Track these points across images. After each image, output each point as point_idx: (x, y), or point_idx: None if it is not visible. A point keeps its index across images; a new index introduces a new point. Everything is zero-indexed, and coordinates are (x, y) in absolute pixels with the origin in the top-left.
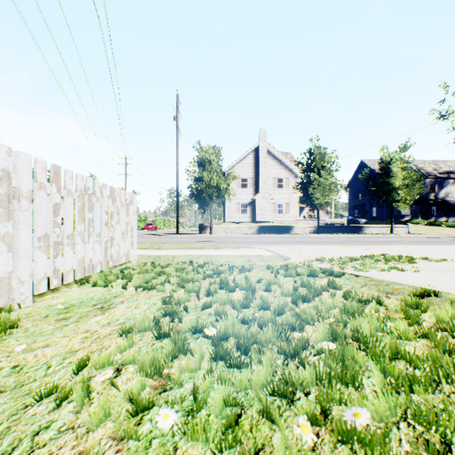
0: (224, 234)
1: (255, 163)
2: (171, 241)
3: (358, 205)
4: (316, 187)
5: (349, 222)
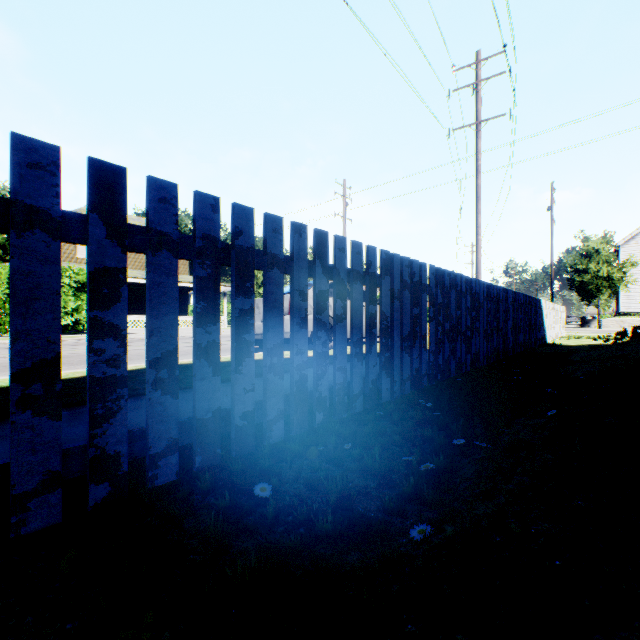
0: (617, 329)
1: None
2: None
3: None
4: None
5: None
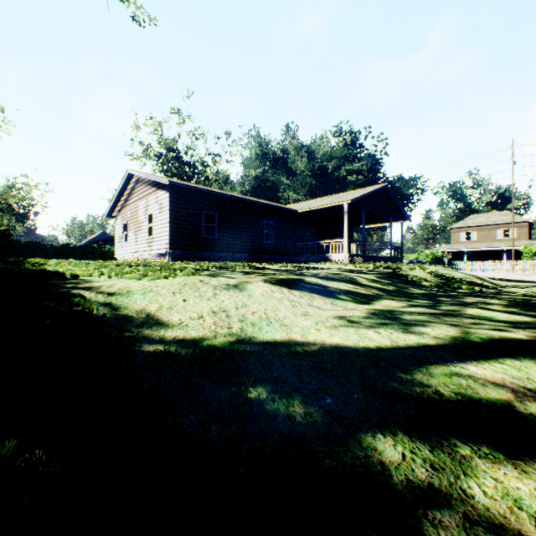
0: None
1: None
2: None
3: None
4: None
5: None
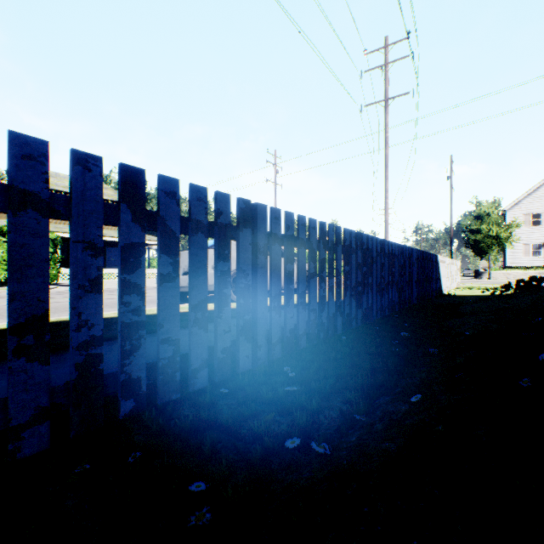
0: (504, 280)
1: None
2: None
3: None
4: None
5: None
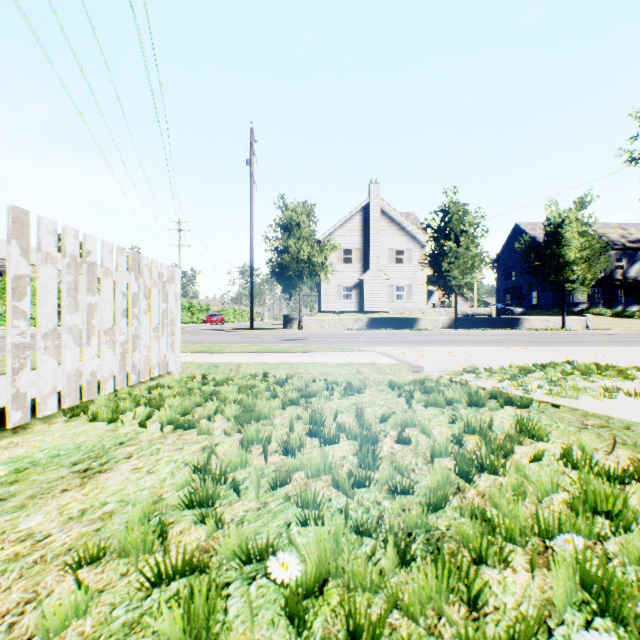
0: (319, 330)
1: (363, 227)
2: (241, 340)
3: (511, 287)
4: (453, 261)
5: (498, 312)
